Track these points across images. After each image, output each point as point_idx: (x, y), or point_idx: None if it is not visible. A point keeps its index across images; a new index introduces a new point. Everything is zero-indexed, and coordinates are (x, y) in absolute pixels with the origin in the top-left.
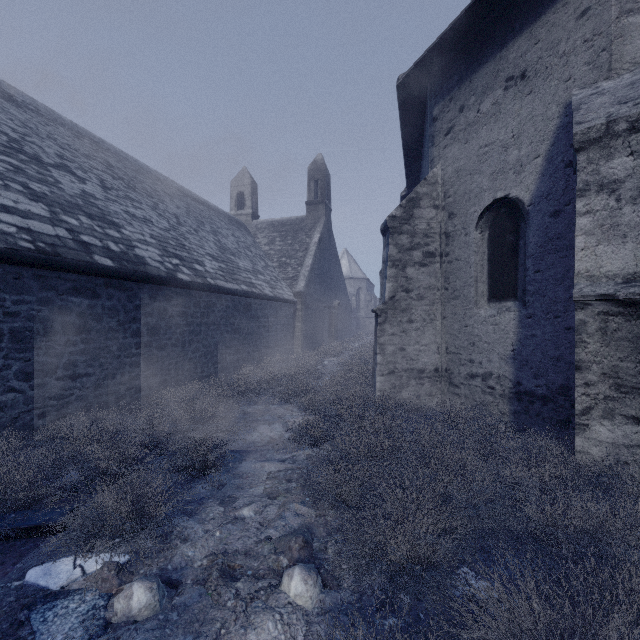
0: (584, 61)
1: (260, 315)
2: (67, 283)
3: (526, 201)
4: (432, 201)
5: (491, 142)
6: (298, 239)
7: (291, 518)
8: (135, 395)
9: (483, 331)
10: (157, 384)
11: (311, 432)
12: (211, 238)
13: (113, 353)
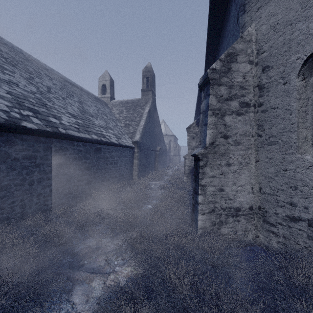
0: None
1: (108, 156)
2: None
3: None
4: (247, 57)
5: None
6: (136, 110)
7: None
8: None
9: (310, 176)
10: None
11: None
12: (76, 104)
13: None
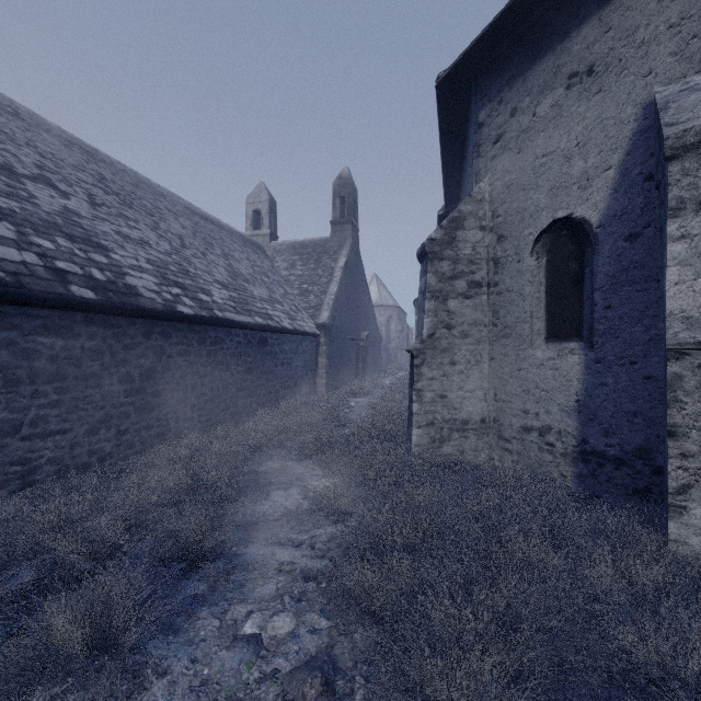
0: (669, 51)
1: (277, 351)
2: (35, 320)
3: (594, 222)
4: (478, 221)
5: (550, 151)
6: (322, 263)
7: (307, 638)
8: (124, 452)
9: (540, 376)
10: (152, 438)
11: (335, 503)
12: (221, 262)
13: (96, 403)
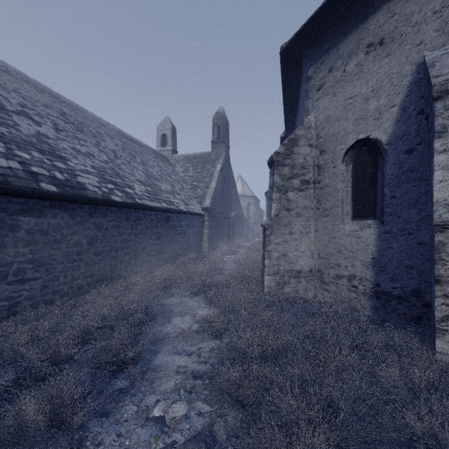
0: (434, 28)
1: (177, 225)
2: (17, 206)
3: (384, 141)
4: (307, 141)
5: (355, 95)
6: (205, 168)
7: (195, 419)
8: (76, 292)
9: (348, 242)
10: (95, 282)
11: (214, 326)
12: (140, 168)
13: (57, 260)
